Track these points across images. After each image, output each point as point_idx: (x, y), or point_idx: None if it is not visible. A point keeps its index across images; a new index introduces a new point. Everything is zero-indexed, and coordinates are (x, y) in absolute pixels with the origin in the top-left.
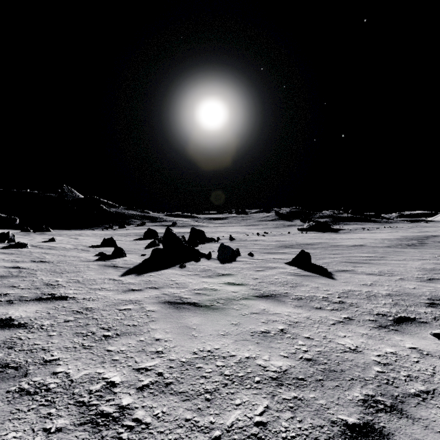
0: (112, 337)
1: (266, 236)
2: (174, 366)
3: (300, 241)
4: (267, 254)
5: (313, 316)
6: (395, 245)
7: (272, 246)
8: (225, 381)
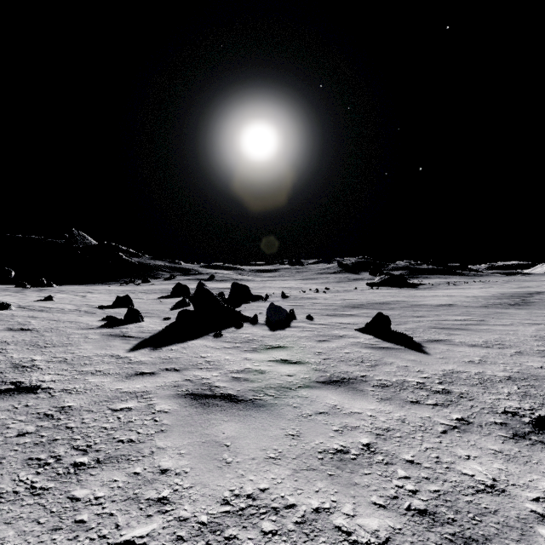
0: (87, 467)
1: (327, 293)
2: (185, 534)
3: (372, 299)
4: (330, 317)
5: (410, 417)
6: (493, 304)
7: (336, 306)
8: None
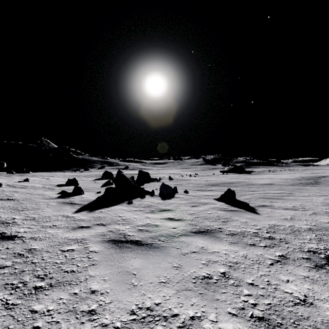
0: (44, 289)
1: (197, 177)
2: None
3: (223, 181)
4: (198, 191)
5: (249, 255)
6: (297, 183)
7: (202, 184)
8: None
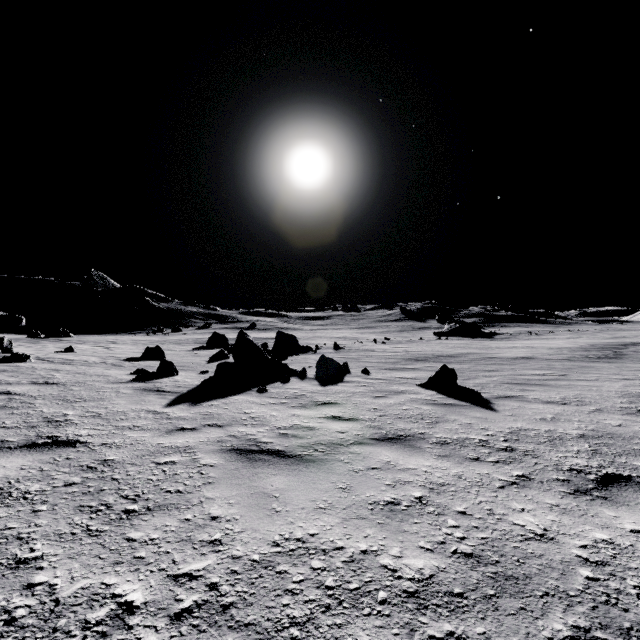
0: (139, 513)
1: (387, 344)
2: (239, 569)
3: (438, 351)
4: (389, 371)
5: (467, 473)
6: (579, 357)
7: (397, 359)
8: (326, 601)
